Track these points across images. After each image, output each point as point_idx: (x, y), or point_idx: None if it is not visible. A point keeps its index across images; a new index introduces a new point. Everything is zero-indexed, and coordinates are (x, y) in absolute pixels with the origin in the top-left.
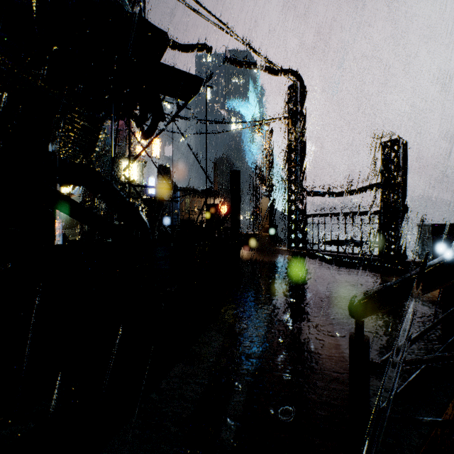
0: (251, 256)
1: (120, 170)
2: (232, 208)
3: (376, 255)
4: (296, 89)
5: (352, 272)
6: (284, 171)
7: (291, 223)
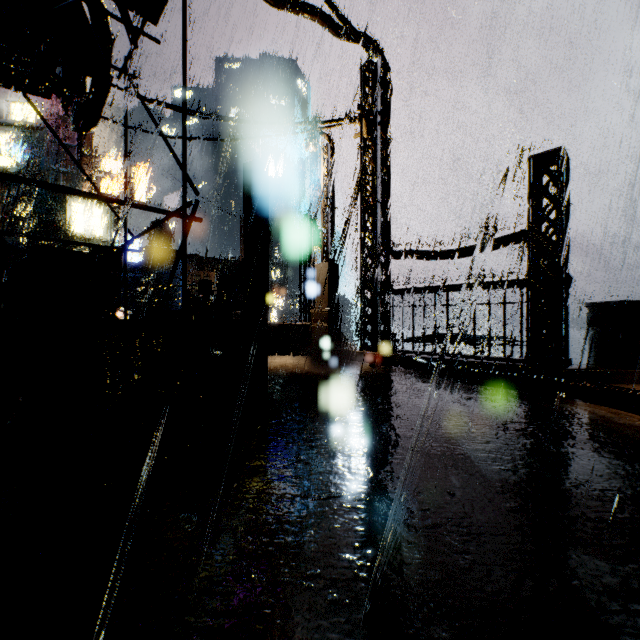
0: (296, 365)
1: (68, 216)
2: (247, 253)
3: (519, 359)
4: (375, 68)
5: (496, 395)
6: (354, 215)
7: (367, 306)
